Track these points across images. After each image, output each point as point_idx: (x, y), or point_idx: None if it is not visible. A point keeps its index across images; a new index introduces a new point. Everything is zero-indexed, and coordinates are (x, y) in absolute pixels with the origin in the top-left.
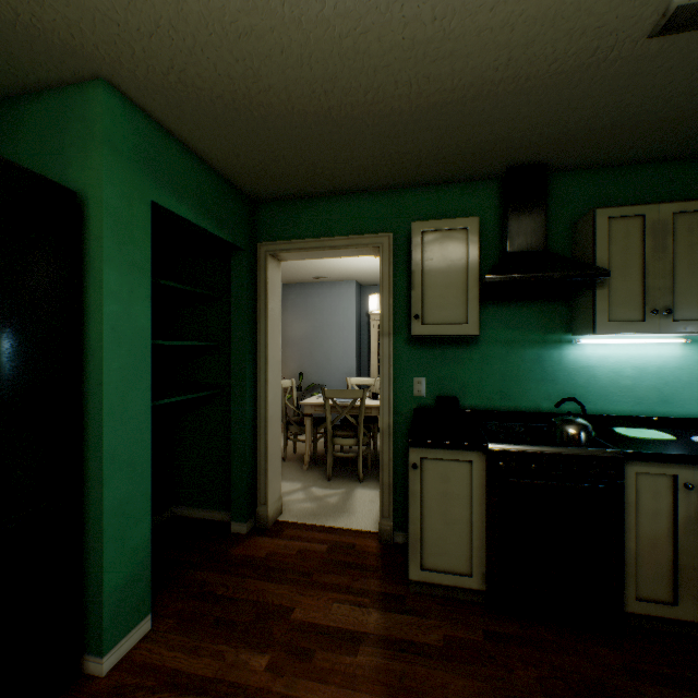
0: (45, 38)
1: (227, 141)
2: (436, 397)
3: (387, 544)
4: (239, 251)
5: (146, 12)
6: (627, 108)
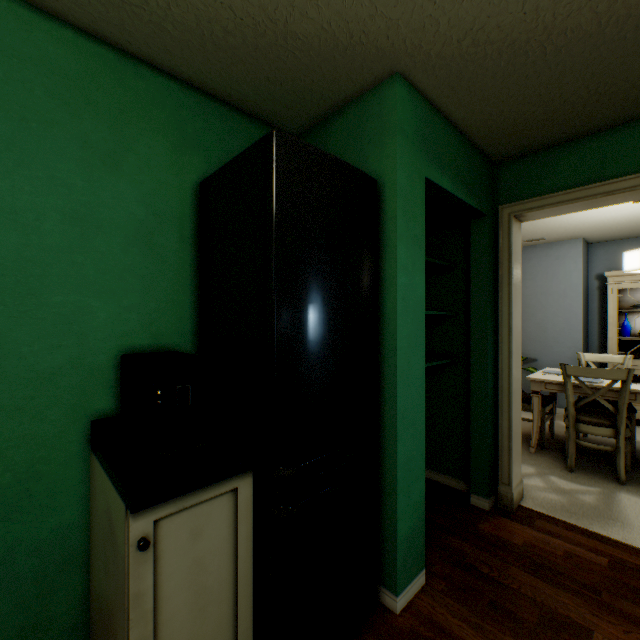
0: (363, 52)
1: (495, 98)
2: None
3: None
4: (479, 218)
5: None
6: None
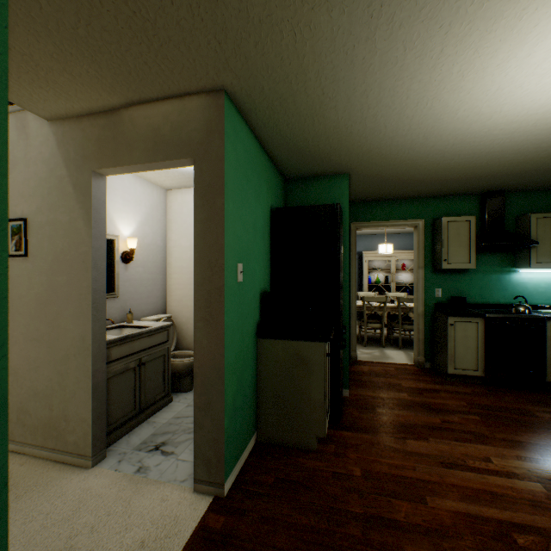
0: (345, 167)
1: (369, 186)
2: (453, 296)
3: (422, 368)
4: None
5: (390, 163)
6: (547, 177)
